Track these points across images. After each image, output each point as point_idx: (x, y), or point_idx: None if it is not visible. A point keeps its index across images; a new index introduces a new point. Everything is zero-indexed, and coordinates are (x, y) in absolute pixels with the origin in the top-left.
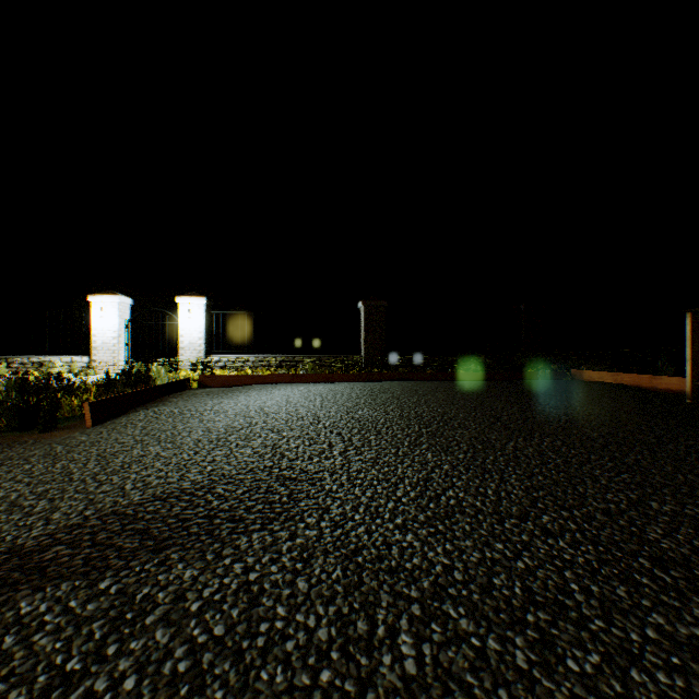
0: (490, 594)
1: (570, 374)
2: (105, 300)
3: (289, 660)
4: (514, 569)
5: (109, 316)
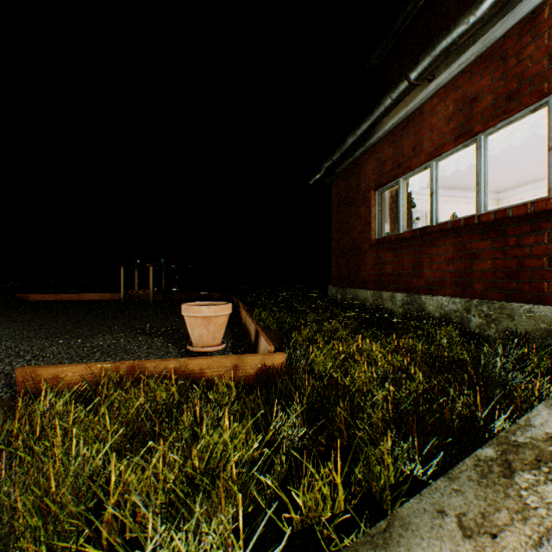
0: None
1: (18, 297)
2: None
3: None
4: None
5: None
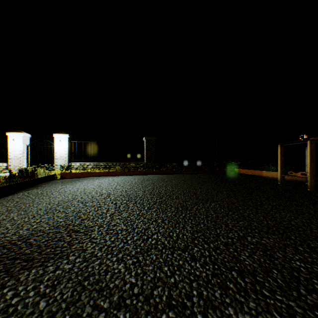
0: (148, 302)
1: (234, 170)
2: (15, 135)
3: None
4: (168, 283)
5: (18, 143)
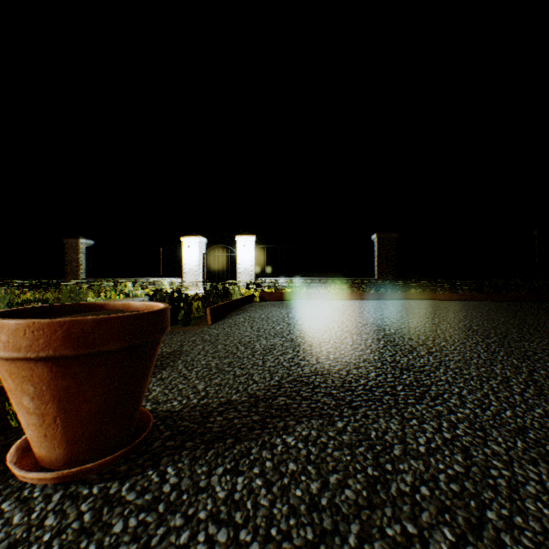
0: None
1: None
2: (191, 240)
3: (541, 500)
4: None
5: (193, 251)
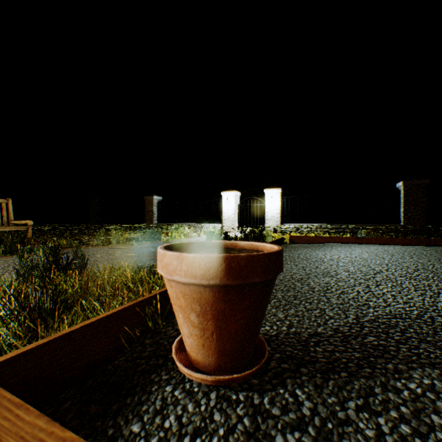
0: None
1: None
2: (228, 194)
3: None
4: None
5: (230, 202)
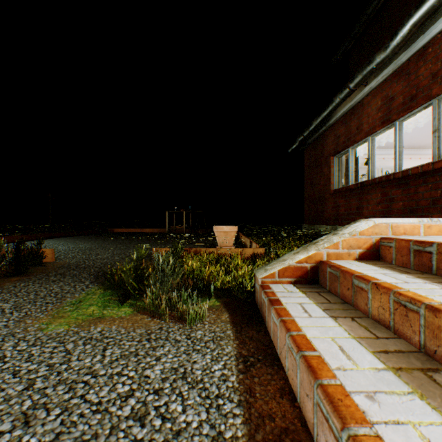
0: None
1: (108, 230)
2: None
3: None
4: None
5: None
